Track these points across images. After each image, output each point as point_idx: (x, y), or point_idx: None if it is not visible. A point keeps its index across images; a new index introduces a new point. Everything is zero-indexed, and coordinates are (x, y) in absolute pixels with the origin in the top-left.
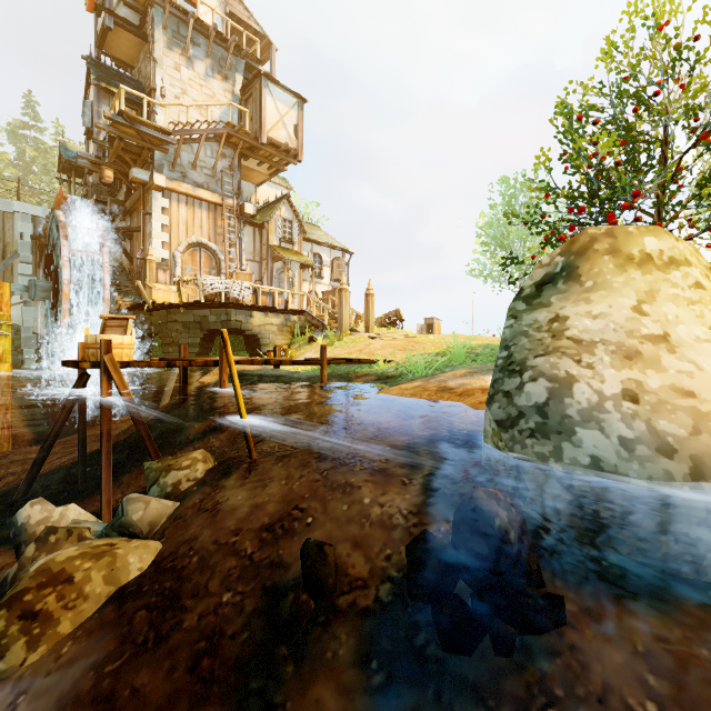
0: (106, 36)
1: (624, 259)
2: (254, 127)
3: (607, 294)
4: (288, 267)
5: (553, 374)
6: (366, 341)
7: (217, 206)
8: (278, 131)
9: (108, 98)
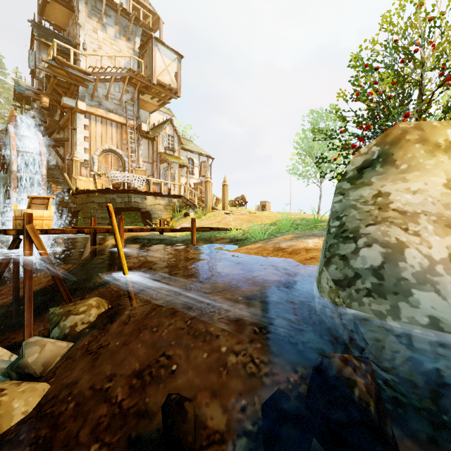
0: (45, 7)
1: (433, 146)
2: (148, 72)
3: (421, 174)
4: (171, 166)
5: (385, 241)
6: (222, 216)
7: (122, 125)
8: (164, 76)
9: (46, 49)
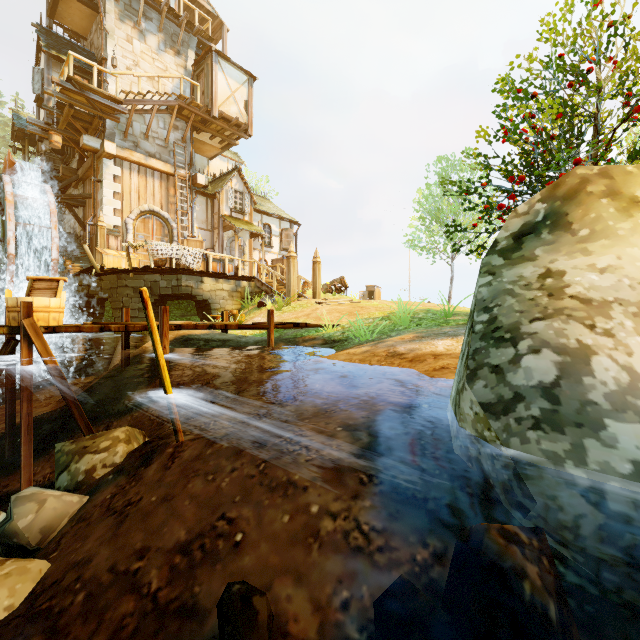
0: (56, 5)
1: (627, 202)
2: (206, 101)
3: (611, 244)
4: (239, 236)
5: (561, 344)
6: (312, 306)
7: (169, 175)
8: (229, 106)
9: (58, 66)
